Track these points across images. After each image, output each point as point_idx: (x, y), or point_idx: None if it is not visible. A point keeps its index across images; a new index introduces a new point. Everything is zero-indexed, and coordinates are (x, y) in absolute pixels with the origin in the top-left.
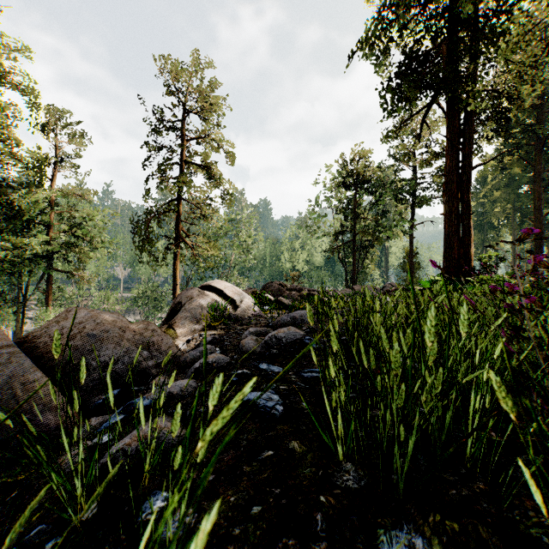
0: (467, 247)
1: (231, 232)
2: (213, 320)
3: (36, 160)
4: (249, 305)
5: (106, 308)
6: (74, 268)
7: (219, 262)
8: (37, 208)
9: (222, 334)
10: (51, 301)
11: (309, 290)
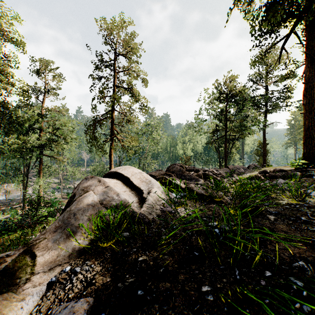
0: None
1: (146, 132)
2: (101, 235)
3: (24, 86)
4: (157, 198)
5: (73, 177)
6: (54, 154)
7: (139, 150)
8: (33, 119)
9: (102, 294)
10: (41, 173)
11: (202, 170)
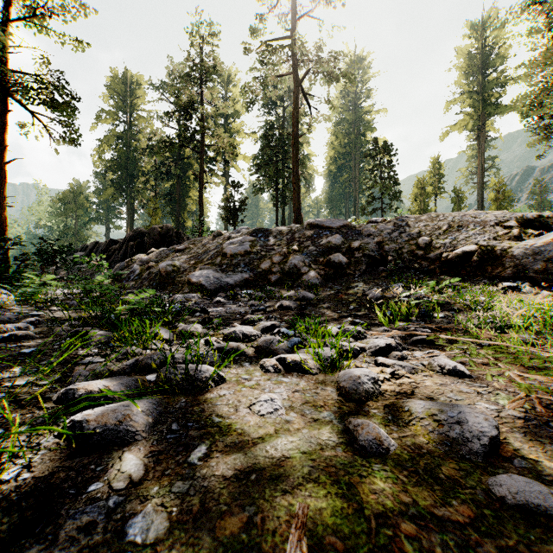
0: None
1: None
2: None
3: None
4: None
5: None
6: None
7: None
8: None
9: None
10: None
11: None
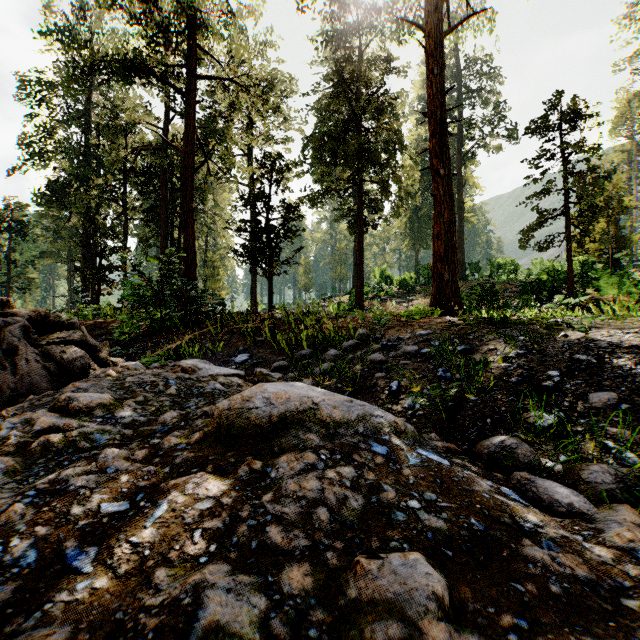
0: (94, 298)
1: None
2: None
3: None
4: None
5: None
6: None
7: None
8: None
9: None
10: None
11: None
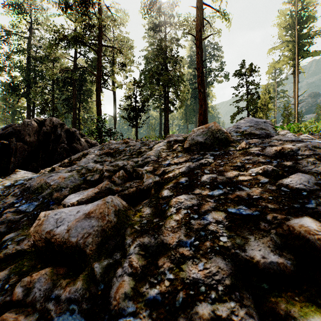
0: None
1: None
2: None
3: None
4: None
5: None
6: None
7: None
8: None
9: None
10: None
11: None
